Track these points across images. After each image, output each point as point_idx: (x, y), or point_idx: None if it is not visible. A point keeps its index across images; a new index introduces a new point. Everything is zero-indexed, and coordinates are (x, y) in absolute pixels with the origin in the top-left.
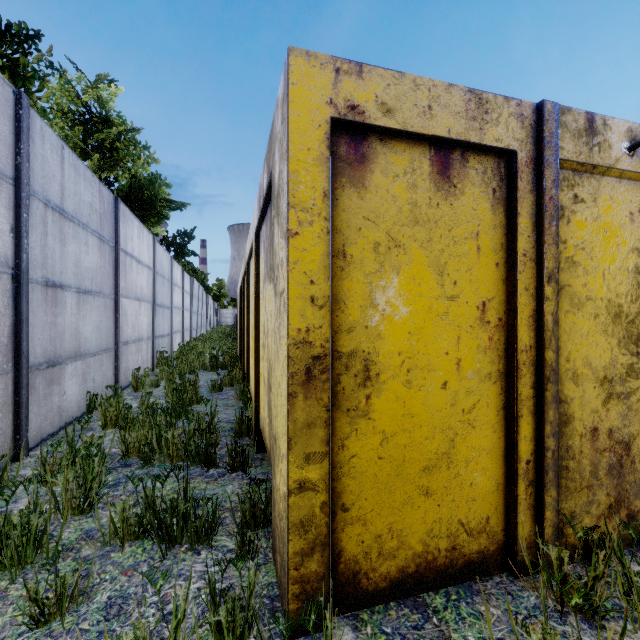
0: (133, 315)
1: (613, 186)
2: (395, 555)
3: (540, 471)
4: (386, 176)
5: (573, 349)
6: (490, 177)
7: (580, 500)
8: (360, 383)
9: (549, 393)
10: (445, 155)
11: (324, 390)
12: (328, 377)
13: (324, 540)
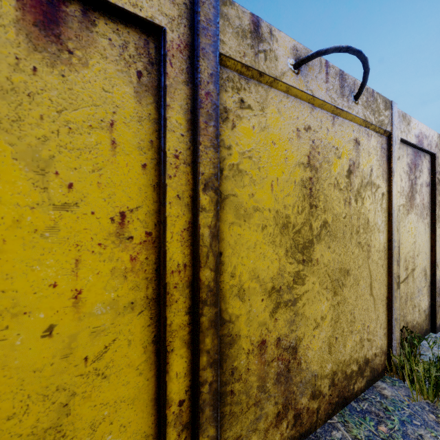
0: None
1: (281, 100)
2: None
3: (196, 410)
4: None
5: (239, 263)
6: (133, 55)
7: (247, 421)
8: None
9: (206, 318)
10: (51, 3)
11: None
12: None
13: None
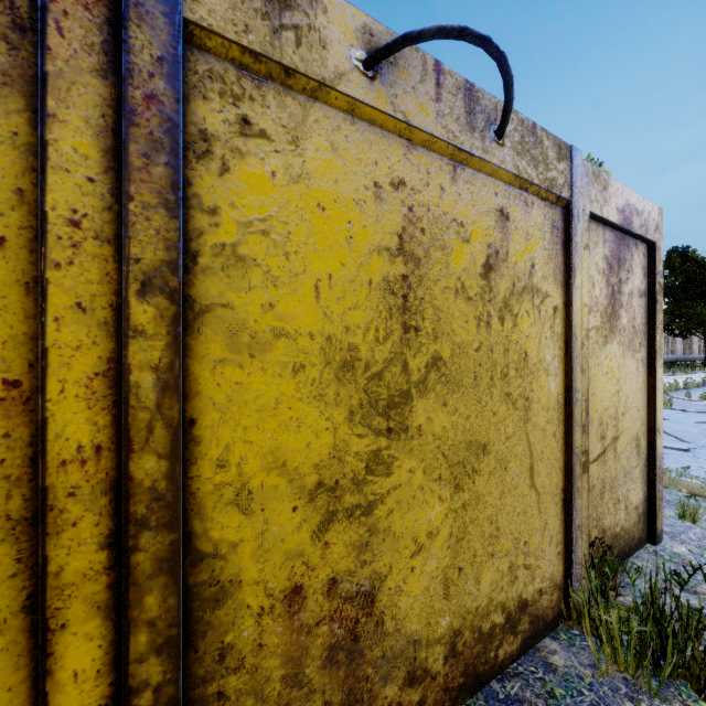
0: None
1: (339, 126)
2: None
3: None
4: None
5: (238, 439)
6: None
7: None
8: None
9: (146, 555)
10: None
11: None
12: None
13: None
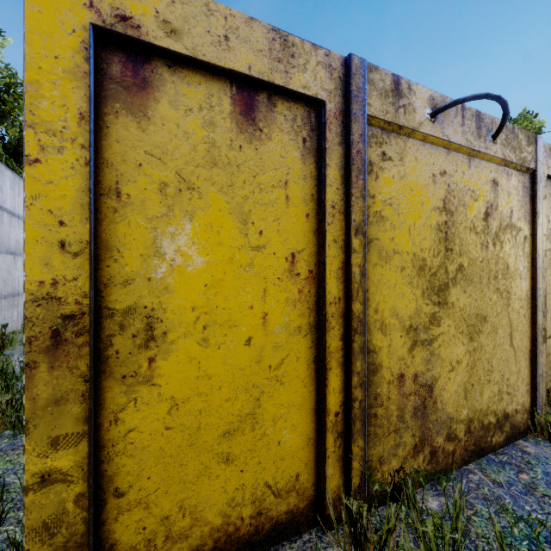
0: (4, 269)
1: (418, 148)
2: (188, 535)
3: (348, 422)
4: (176, 108)
5: (381, 300)
6: (300, 125)
7: (388, 444)
8: (141, 344)
9: (356, 344)
10: (249, 95)
11: (81, 356)
12: (87, 340)
13: (81, 540)
